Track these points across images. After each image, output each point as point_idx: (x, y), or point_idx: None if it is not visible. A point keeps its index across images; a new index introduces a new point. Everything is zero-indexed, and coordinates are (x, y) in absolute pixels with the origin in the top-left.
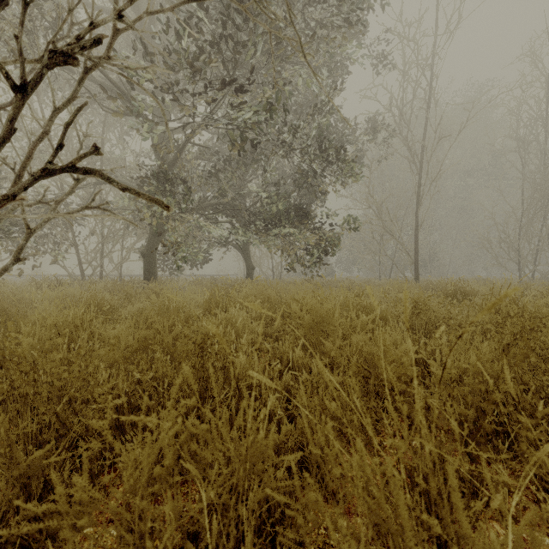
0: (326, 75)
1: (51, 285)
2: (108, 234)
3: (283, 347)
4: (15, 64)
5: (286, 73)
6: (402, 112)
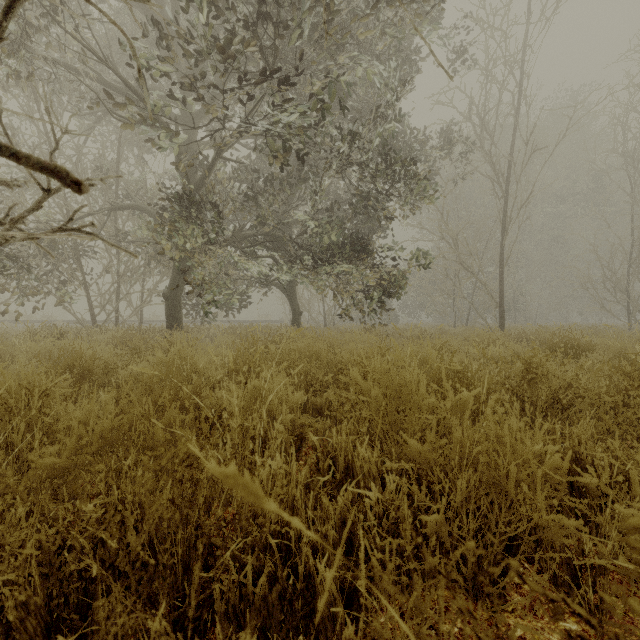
0: (392, 66)
1: (48, 334)
2: (125, 272)
3: (338, 438)
4: (4, 60)
5: (340, 60)
6: (484, 121)
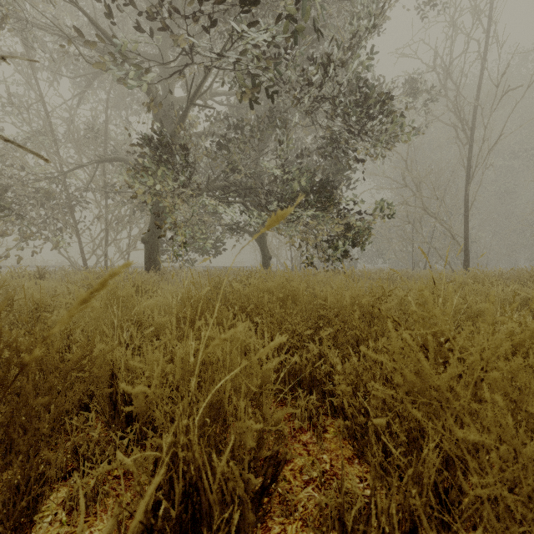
0: None
1: (29, 275)
2: (113, 221)
3: None
4: None
5: None
6: (448, 70)
